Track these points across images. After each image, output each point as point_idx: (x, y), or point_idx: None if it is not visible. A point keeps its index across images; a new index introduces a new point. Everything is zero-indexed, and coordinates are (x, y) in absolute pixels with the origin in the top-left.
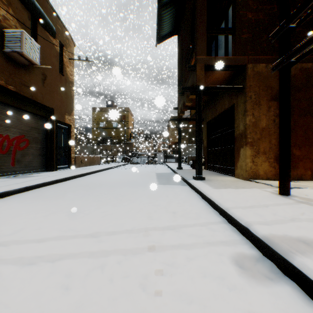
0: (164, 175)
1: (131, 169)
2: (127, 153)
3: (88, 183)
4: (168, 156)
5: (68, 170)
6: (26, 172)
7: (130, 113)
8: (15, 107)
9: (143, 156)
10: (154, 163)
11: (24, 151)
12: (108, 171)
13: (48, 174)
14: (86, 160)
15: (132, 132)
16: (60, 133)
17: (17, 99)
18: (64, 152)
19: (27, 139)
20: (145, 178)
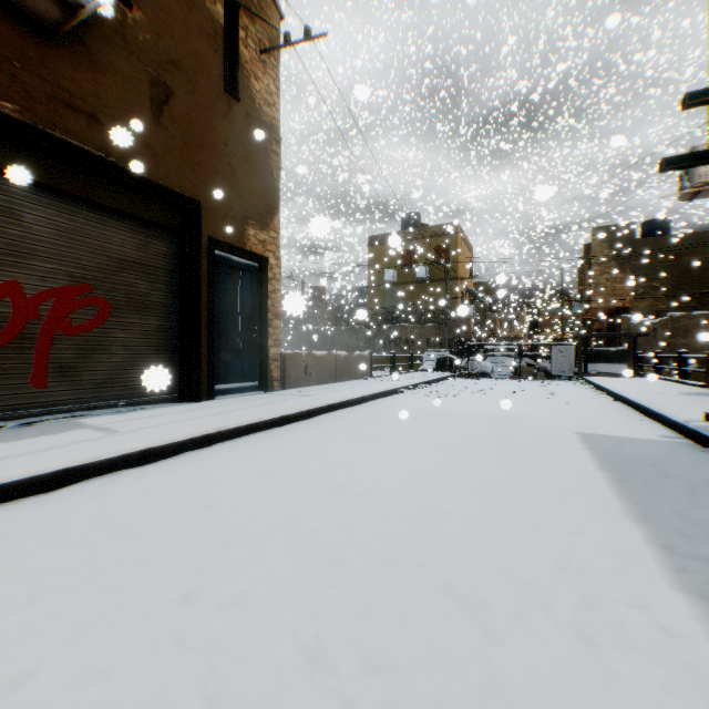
0: (648, 465)
1: (458, 400)
2: (454, 345)
3: (185, 507)
4: (594, 355)
5: (244, 399)
6: (98, 406)
7: (461, 238)
8: (49, 191)
9: (501, 355)
10: (540, 375)
11: (88, 337)
12: (373, 409)
13: (130, 422)
14: (324, 366)
15: (467, 290)
16: (229, 282)
17: (45, 156)
18: (244, 343)
19: (101, 297)
20: (531, 491)
